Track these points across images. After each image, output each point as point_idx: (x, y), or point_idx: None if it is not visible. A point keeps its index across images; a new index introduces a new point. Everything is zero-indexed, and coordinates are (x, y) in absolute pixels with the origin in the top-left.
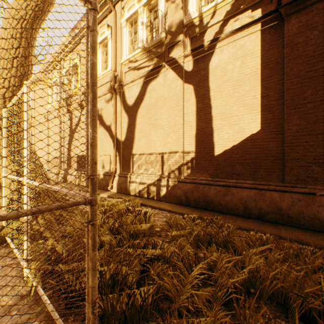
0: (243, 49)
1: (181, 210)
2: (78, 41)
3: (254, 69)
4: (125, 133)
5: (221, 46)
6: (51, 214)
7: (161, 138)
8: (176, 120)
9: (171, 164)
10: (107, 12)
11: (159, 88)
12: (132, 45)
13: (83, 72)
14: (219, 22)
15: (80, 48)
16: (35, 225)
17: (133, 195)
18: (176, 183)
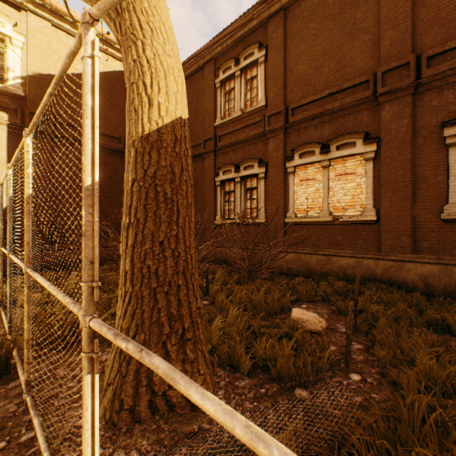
0: None
1: None
2: None
3: (2, 157)
4: None
5: None
6: None
7: None
8: None
9: None
10: None
11: None
12: None
13: None
14: None
15: None
16: None
17: None
18: None
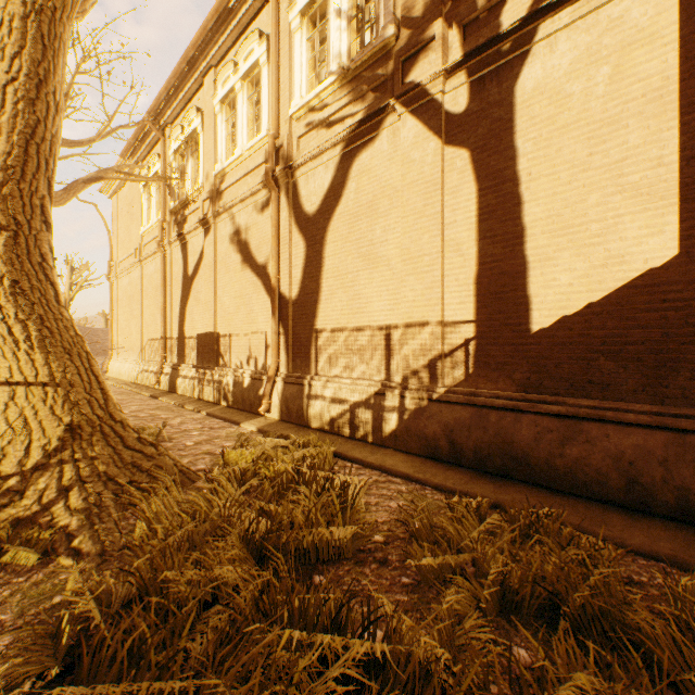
0: (621, 30)
1: (440, 478)
2: (199, 80)
3: (657, 80)
4: (298, 282)
5: (552, 33)
6: (107, 482)
7: (385, 291)
8: (425, 243)
9: (411, 355)
10: (258, 4)
11: (379, 167)
12: (316, 71)
13: (208, 149)
14: None
15: (203, 97)
16: (60, 513)
17: (318, 429)
18: (424, 403)
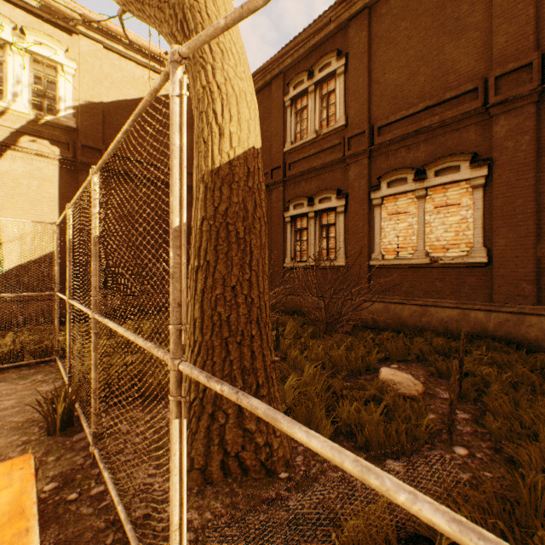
0: (42, 173)
1: None
2: None
3: (53, 196)
4: None
5: (15, 156)
6: None
7: None
8: None
9: None
10: None
11: None
12: None
13: None
14: (12, 128)
15: None
16: None
17: None
18: None
